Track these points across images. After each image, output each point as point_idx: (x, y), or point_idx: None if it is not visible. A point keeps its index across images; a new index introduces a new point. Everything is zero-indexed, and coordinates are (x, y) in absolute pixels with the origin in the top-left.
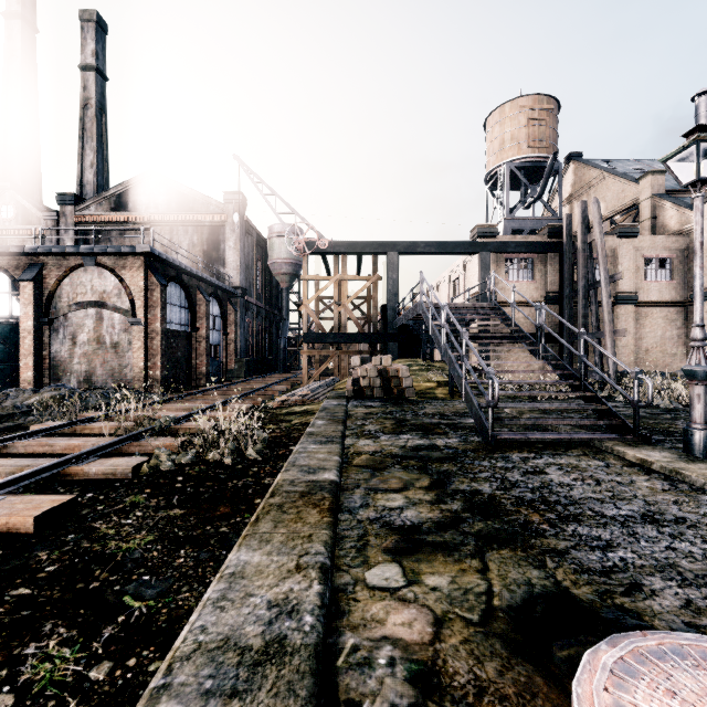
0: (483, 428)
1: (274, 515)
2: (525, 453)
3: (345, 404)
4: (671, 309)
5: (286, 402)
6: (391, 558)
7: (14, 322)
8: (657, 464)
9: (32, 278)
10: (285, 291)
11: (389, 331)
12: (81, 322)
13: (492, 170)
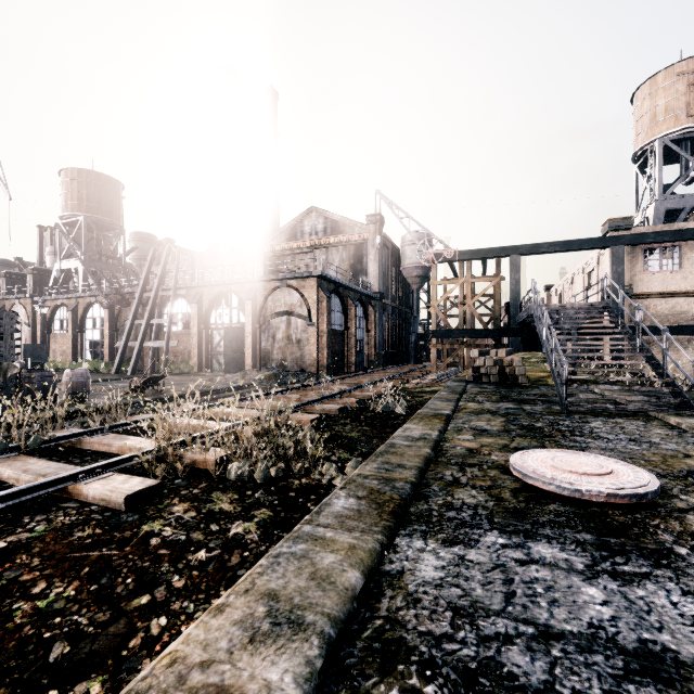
0: (561, 399)
1: (419, 419)
2: (587, 415)
3: (464, 385)
4: None
5: (419, 384)
6: (470, 435)
7: (241, 326)
8: (684, 424)
9: (252, 298)
10: (416, 291)
11: (511, 327)
12: (278, 325)
13: (640, 149)
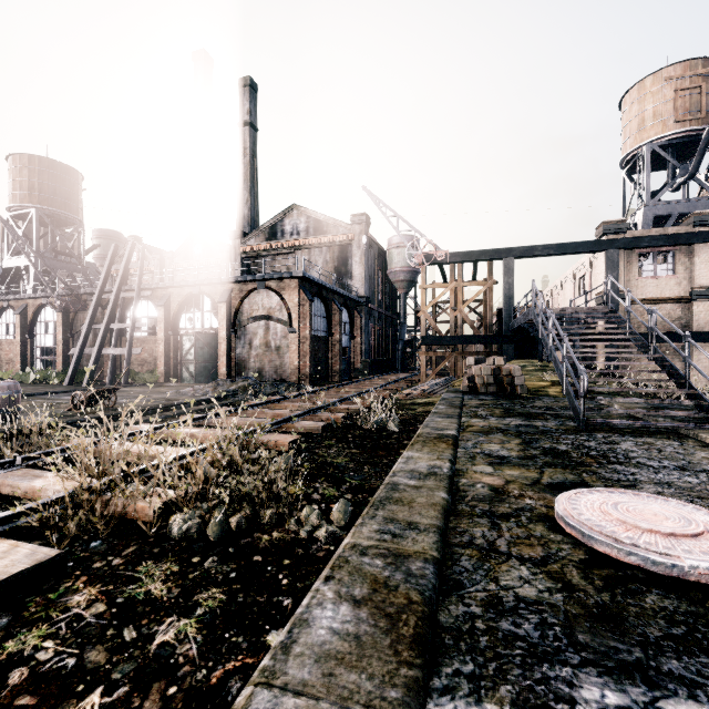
0: (577, 414)
1: (421, 443)
2: (610, 434)
3: (461, 397)
4: None
5: (410, 395)
6: (488, 465)
7: (214, 332)
8: None
9: (226, 301)
10: (403, 296)
11: (504, 334)
12: (255, 331)
13: (628, 154)
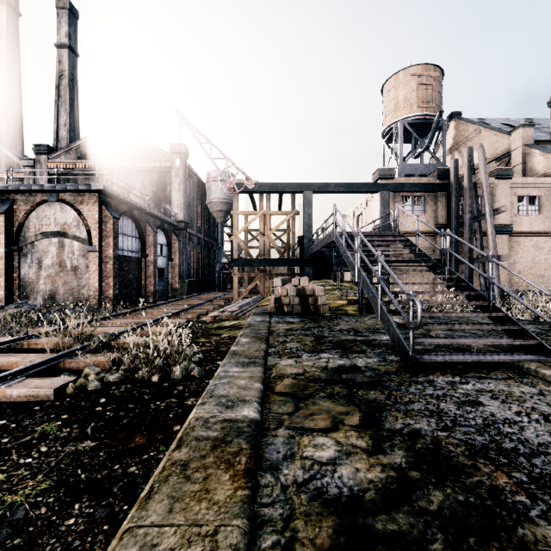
0: (402, 348)
1: (173, 484)
2: (449, 376)
3: (268, 321)
4: (539, 239)
5: (218, 317)
6: None
7: None
8: None
9: (3, 212)
10: (220, 225)
11: (305, 257)
12: (46, 248)
13: (388, 126)
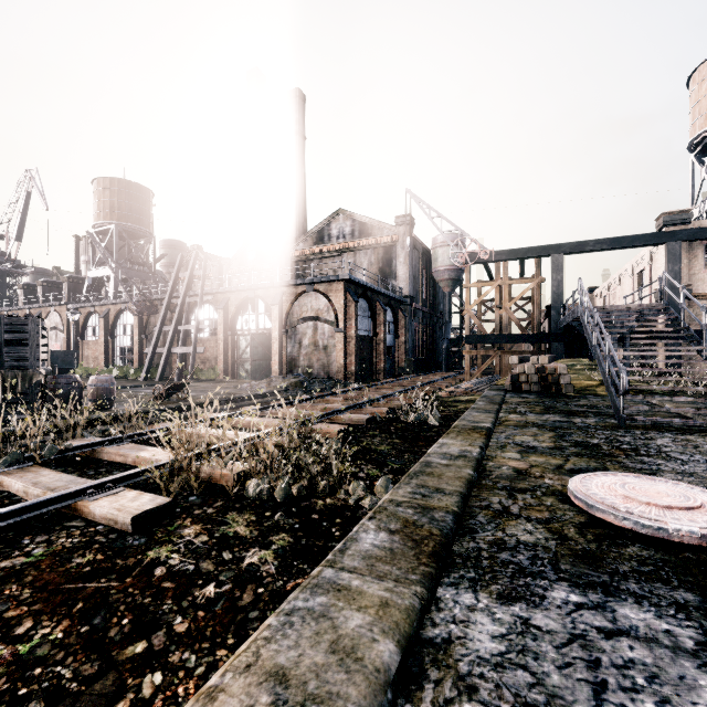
0: (617, 412)
1: (456, 433)
2: (649, 431)
3: (502, 394)
4: None
5: (452, 393)
6: (516, 452)
7: (267, 332)
8: None
9: (278, 303)
10: (447, 295)
11: (553, 332)
12: (304, 331)
13: (697, 136)
